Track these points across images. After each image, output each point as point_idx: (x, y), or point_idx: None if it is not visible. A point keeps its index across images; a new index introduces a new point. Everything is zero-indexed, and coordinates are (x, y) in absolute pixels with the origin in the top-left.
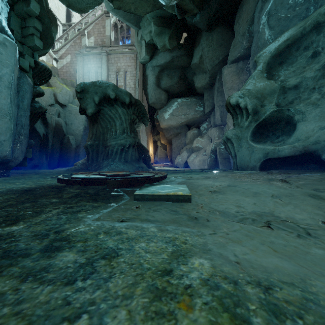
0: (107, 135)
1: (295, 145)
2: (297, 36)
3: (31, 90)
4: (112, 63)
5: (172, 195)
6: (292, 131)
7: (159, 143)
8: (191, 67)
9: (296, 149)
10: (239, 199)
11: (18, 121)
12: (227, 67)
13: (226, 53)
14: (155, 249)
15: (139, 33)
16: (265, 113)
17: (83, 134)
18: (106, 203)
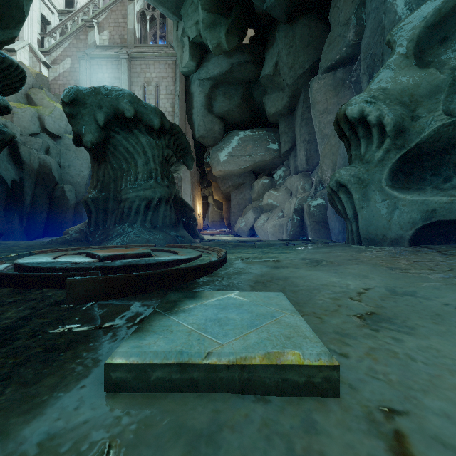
0: (122, 182)
1: None
2: None
3: None
4: (138, 72)
5: (261, 368)
6: None
7: (210, 199)
8: (261, 81)
9: None
10: None
11: None
12: (318, 78)
13: (316, 58)
14: None
15: (179, 26)
16: (421, 131)
17: (89, 183)
18: None
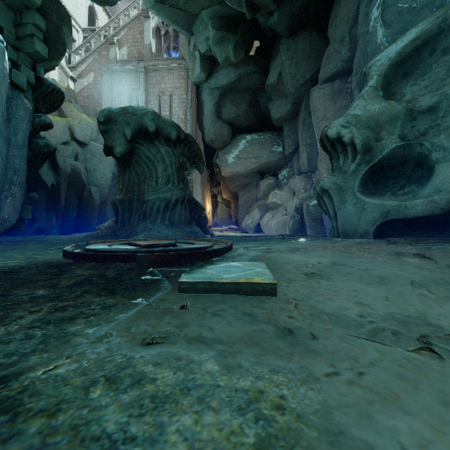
0: (145, 185)
1: (434, 199)
2: (432, 33)
3: (29, 118)
4: (154, 83)
5: (244, 284)
6: (425, 178)
7: (219, 198)
8: (266, 89)
9: (435, 204)
10: (357, 289)
11: (8, 163)
12: (317, 88)
13: (316, 69)
14: (215, 438)
15: (191, 41)
16: (382, 150)
17: (111, 184)
18: (129, 298)
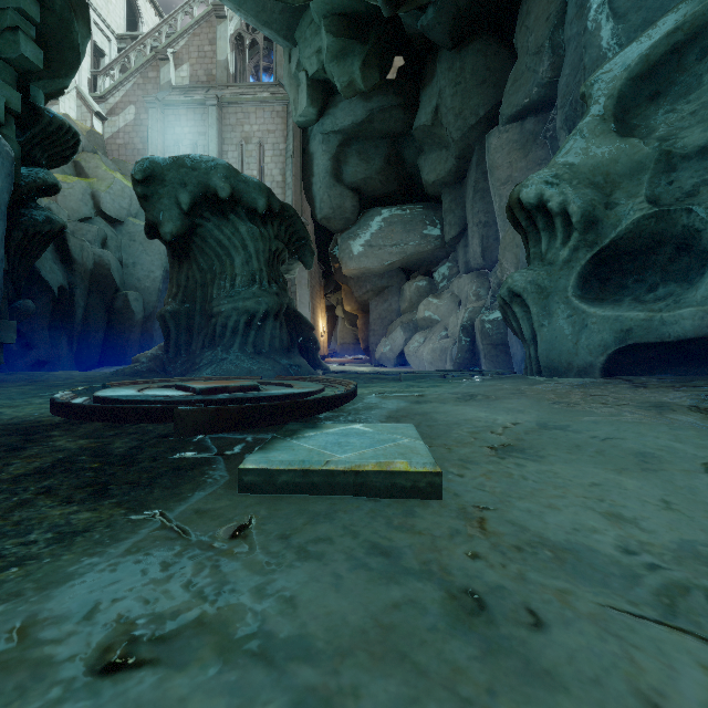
0: (213, 288)
1: None
2: (704, 19)
3: (9, 170)
4: (232, 124)
5: (373, 474)
6: (695, 271)
7: (339, 311)
8: (414, 134)
9: None
10: (601, 481)
11: None
12: (498, 131)
13: (496, 100)
14: None
15: (293, 55)
16: (617, 224)
17: (162, 288)
18: (129, 507)
